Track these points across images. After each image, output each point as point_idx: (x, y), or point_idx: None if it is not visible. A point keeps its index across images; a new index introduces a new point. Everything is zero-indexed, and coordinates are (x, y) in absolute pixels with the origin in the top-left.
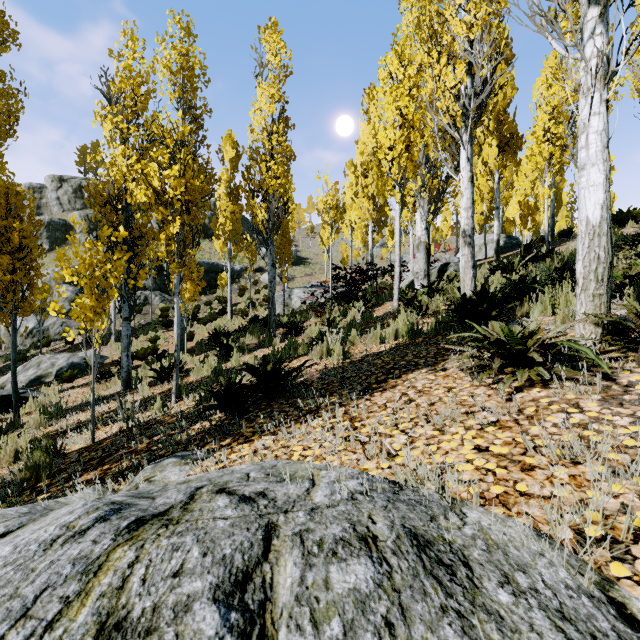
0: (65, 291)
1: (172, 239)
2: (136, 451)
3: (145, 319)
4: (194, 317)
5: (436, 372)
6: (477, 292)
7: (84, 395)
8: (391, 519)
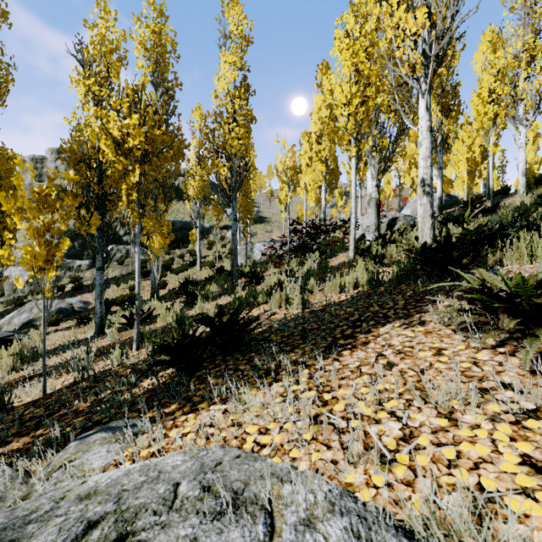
0: None
1: (133, 189)
2: (76, 412)
3: (126, 270)
4: (168, 268)
5: (413, 327)
6: (438, 240)
7: (64, 338)
8: None
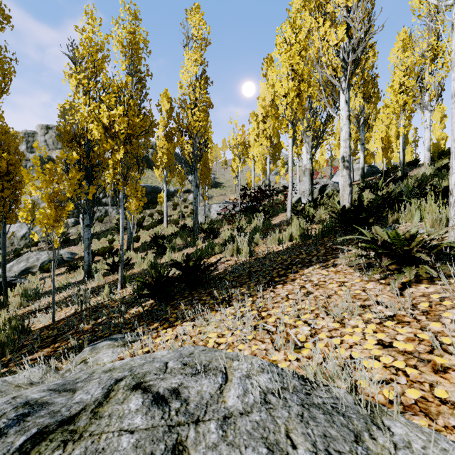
0: None
1: (118, 164)
2: (83, 331)
3: (105, 226)
4: (140, 225)
5: (328, 268)
6: (354, 204)
7: (57, 282)
8: (312, 439)
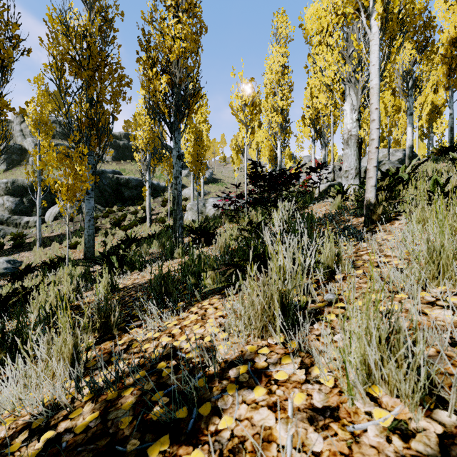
0: (5, 201)
1: None
2: None
3: (75, 226)
4: (118, 224)
5: None
6: None
7: None
8: None
